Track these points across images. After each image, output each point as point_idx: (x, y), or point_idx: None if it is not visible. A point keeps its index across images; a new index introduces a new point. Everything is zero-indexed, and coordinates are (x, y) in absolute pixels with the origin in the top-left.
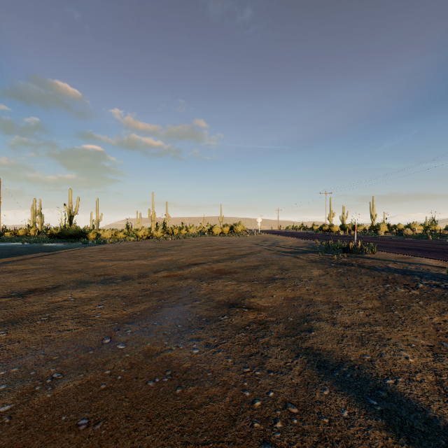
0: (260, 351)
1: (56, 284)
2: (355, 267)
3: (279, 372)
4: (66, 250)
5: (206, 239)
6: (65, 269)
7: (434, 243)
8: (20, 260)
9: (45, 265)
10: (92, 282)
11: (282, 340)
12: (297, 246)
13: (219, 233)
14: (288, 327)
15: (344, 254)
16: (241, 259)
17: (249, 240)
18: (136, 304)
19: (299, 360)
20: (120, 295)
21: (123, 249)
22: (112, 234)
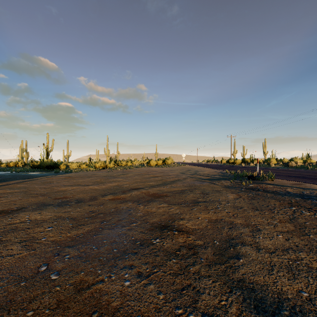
0: (192, 283)
1: (21, 206)
2: (262, 192)
3: (215, 316)
4: (40, 178)
5: (145, 169)
6: (34, 192)
7: (314, 172)
8: (3, 185)
9: (19, 190)
10: (50, 204)
11: (212, 269)
12: (212, 175)
13: (155, 165)
14: (215, 252)
15: (250, 181)
16: (171, 185)
17: (176, 170)
18: (81, 226)
19: (233, 298)
20: (70, 216)
21: (83, 177)
22: (77, 166)
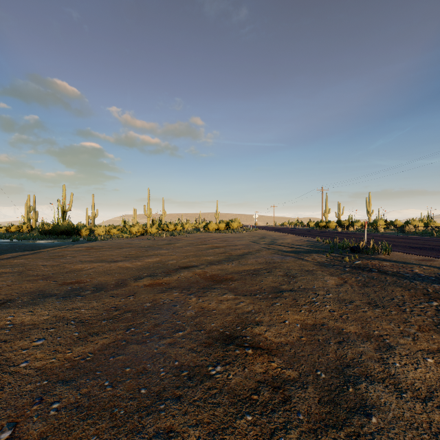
0: None
1: (6, 298)
2: (377, 274)
3: None
4: (50, 249)
5: (201, 235)
6: (33, 273)
7: None
8: None
9: (13, 268)
10: (52, 295)
11: None
12: (297, 244)
13: (215, 229)
14: (323, 397)
15: (355, 255)
16: (239, 260)
17: (246, 237)
18: (93, 337)
19: None
20: (79, 317)
21: (112, 247)
22: (106, 231)
